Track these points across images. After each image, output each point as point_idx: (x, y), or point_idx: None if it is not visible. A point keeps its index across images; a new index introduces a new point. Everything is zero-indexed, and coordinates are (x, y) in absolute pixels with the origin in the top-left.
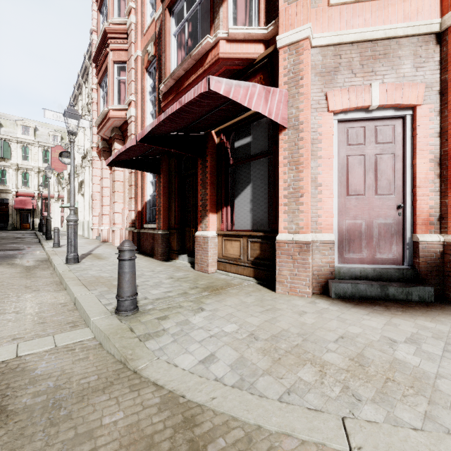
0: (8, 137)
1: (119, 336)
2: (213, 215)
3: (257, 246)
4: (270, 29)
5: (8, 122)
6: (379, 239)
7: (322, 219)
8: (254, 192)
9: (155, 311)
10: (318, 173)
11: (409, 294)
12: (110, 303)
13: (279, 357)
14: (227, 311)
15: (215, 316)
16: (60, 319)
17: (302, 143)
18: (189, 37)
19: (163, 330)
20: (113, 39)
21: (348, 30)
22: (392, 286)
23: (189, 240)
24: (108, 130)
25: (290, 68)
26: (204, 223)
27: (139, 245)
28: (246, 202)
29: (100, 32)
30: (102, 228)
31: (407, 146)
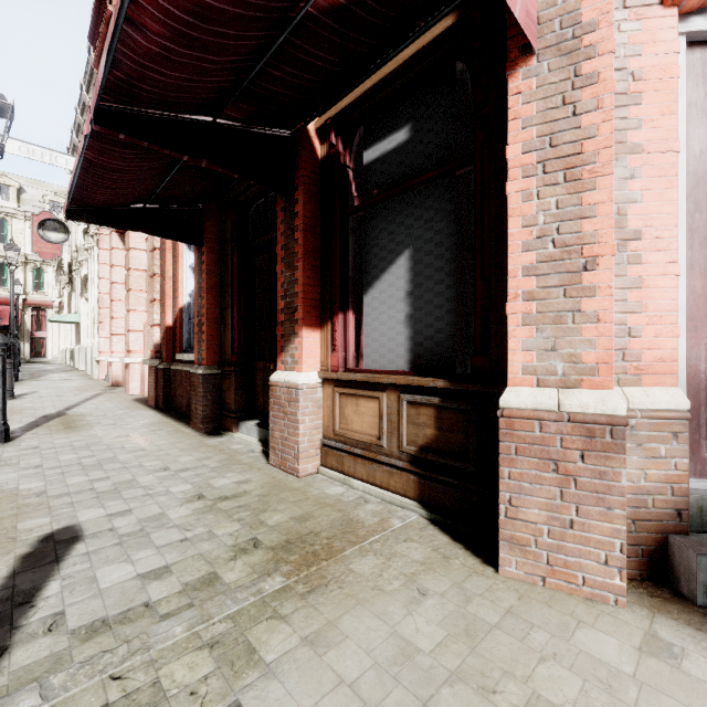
0: None
1: None
2: (311, 332)
3: (428, 417)
4: None
5: None
6: None
7: (642, 342)
8: (418, 270)
9: None
10: (628, 197)
11: None
12: None
13: None
14: None
15: None
16: None
17: (591, 93)
18: None
19: None
20: None
21: None
22: None
23: (263, 389)
24: None
25: None
26: (289, 353)
27: (169, 396)
28: (396, 299)
29: None
30: (111, 360)
31: None
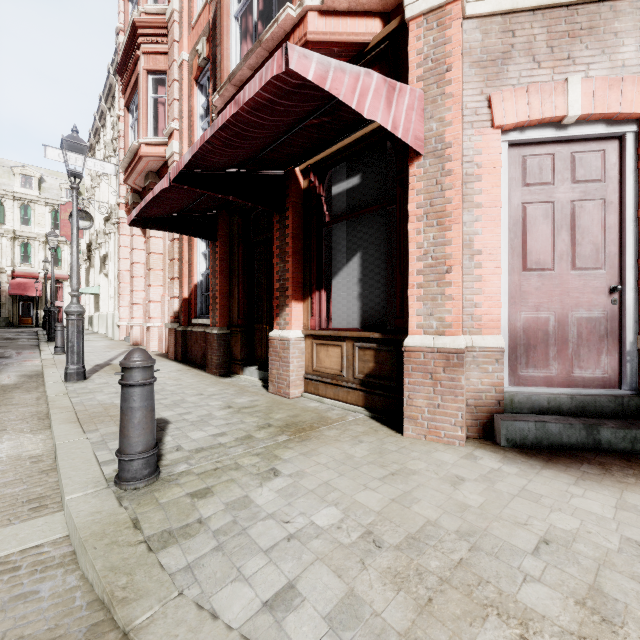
0: (1, 191)
1: (107, 541)
2: (297, 304)
3: (370, 356)
4: None
5: None
6: (579, 344)
7: (482, 311)
8: (365, 266)
9: (189, 478)
10: (475, 231)
11: (637, 440)
12: (114, 459)
13: (428, 596)
14: (321, 476)
15: (299, 487)
16: (18, 492)
17: (449, 180)
18: (259, 19)
19: (199, 523)
20: (147, 36)
21: None
22: (606, 427)
23: (261, 344)
24: (141, 177)
25: (428, 52)
26: (282, 317)
27: (186, 351)
28: (352, 283)
29: (127, 26)
30: (132, 325)
31: (628, 187)
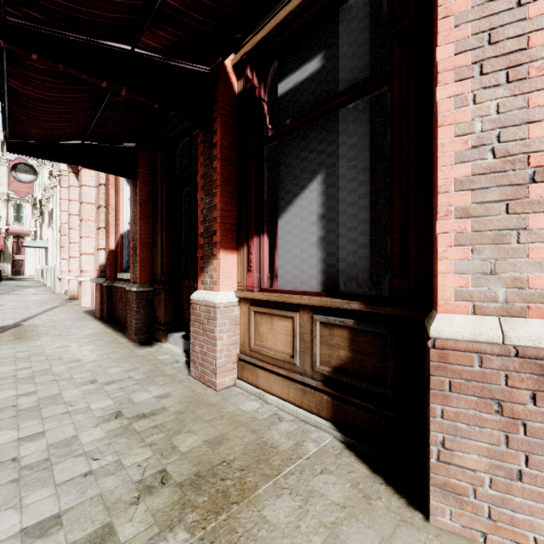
0: None
1: None
2: (228, 254)
3: (341, 339)
4: None
5: None
6: None
7: None
8: (330, 193)
9: None
10: None
11: None
12: None
13: None
14: None
15: None
16: None
17: None
18: None
19: None
20: None
21: None
22: None
23: (189, 305)
24: None
25: None
26: (208, 273)
27: (112, 309)
28: (309, 222)
29: None
30: (69, 278)
31: None
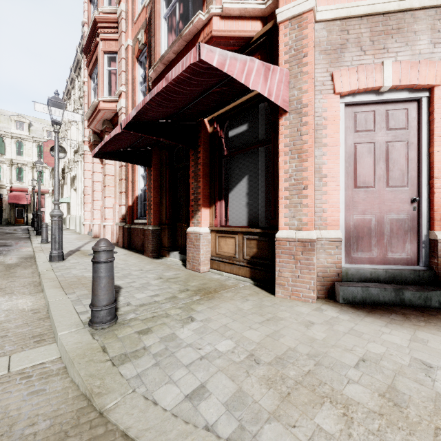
0: (2, 132)
1: (87, 359)
2: (205, 210)
3: (254, 244)
4: (269, 3)
5: (2, 117)
6: (391, 236)
7: (327, 214)
8: (251, 184)
9: (136, 322)
10: (322, 162)
11: (428, 299)
12: (87, 311)
13: (288, 391)
14: (222, 321)
15: (207, 328)
16: (26, 331)
17: (306, 128)
18: (180, 19)
19: (144, 349)
20: (104, 28)
21: (357, 2)
22: (408, 290)
23: (181, 236)
24: (99, 123)
25: (292, 44)
26: (196, 219)
27: (130, 241)
28: (242, 196)
29: (90, 21)
30: (93, 223)
31: (423, 133)
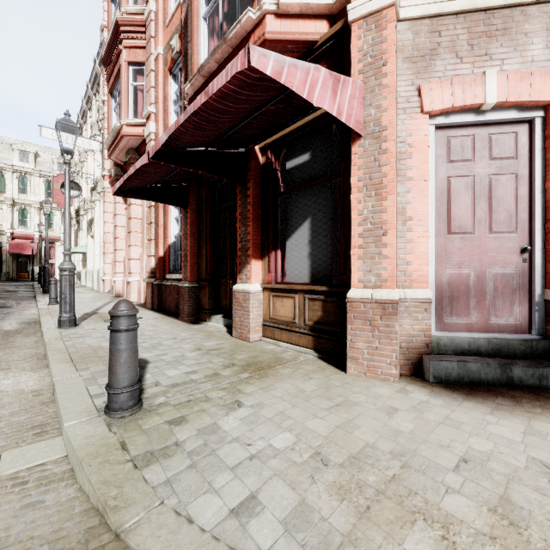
0: (2, 164)
1: (100, 460)
2: (256, 262)
3: (318, 306)
4: None
5: (1, 146)
6: (495, 296)
7: (413, 268)
8: (314, 229)
9: (167, 408)
10: (407, 201)
11: (544, 377)
12: (103, 393)
13: (367, 505)
14: (278, 407)
15: (259, 416)
16: (23, 420)
17: (385, 157)
18: (224, 20)
19: (176, 445)
20: (128, 33)
21: None
22: (517, 366)
23: (226, 296)
24: (122, 153)
25: (368, 49)
26: (244, 273)
27: (161, 301)
28: (303, 244)
29: (111, 24)
30: (115, 279)
31: (536, 163)
